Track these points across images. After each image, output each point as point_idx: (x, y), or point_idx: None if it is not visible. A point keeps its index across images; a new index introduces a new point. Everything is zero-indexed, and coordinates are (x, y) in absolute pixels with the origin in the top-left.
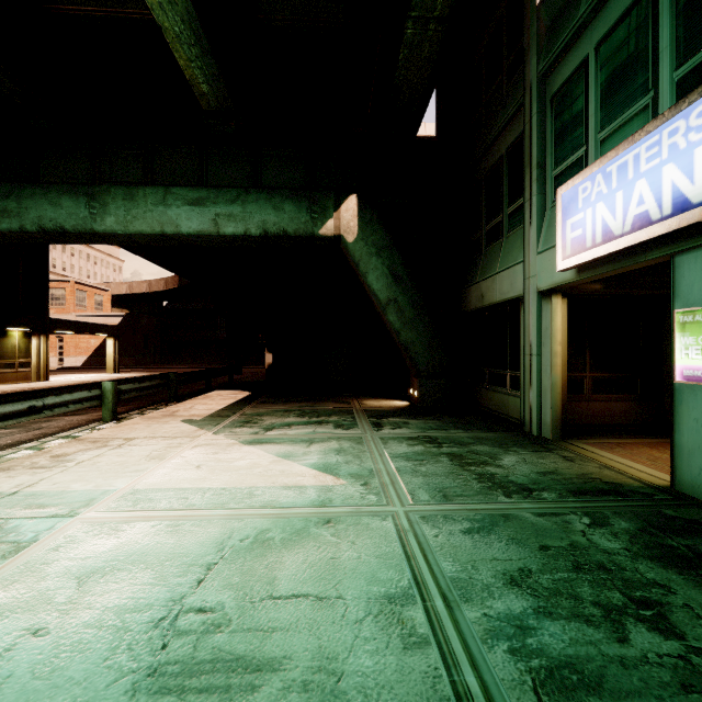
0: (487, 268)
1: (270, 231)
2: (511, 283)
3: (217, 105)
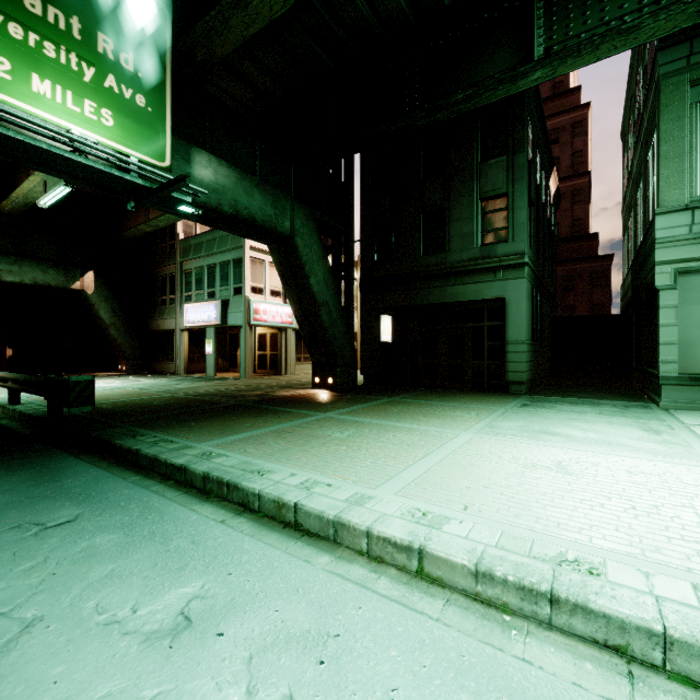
0: (161, 315)
1: (39, 283)
2: (171, 324)
3: (7, 212)
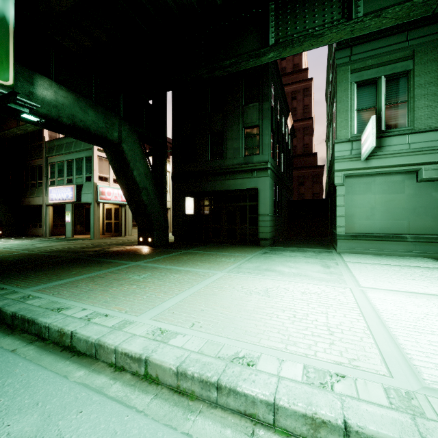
0: (31, 194)
1: None
2: (39, 201)
3: None
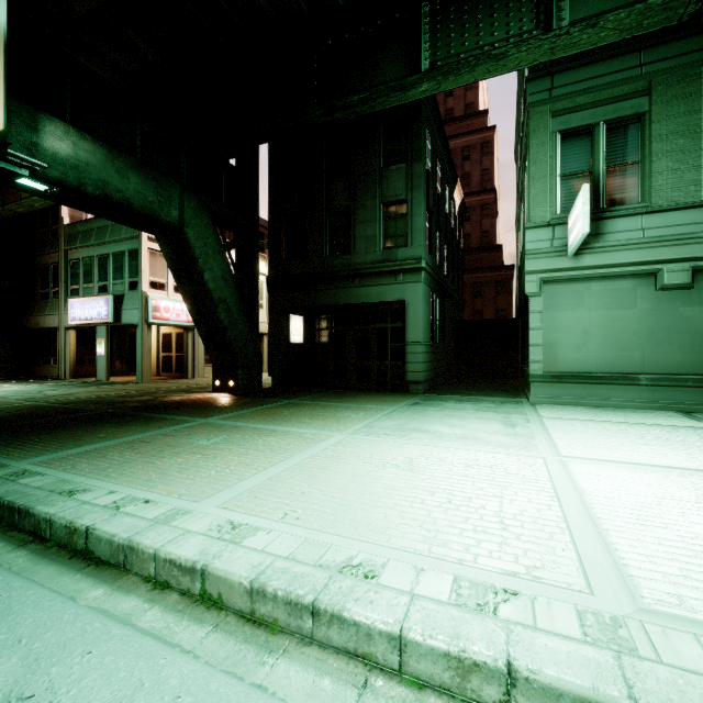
0: (41, 310)
1: None
2: (54, 321)
3: None
